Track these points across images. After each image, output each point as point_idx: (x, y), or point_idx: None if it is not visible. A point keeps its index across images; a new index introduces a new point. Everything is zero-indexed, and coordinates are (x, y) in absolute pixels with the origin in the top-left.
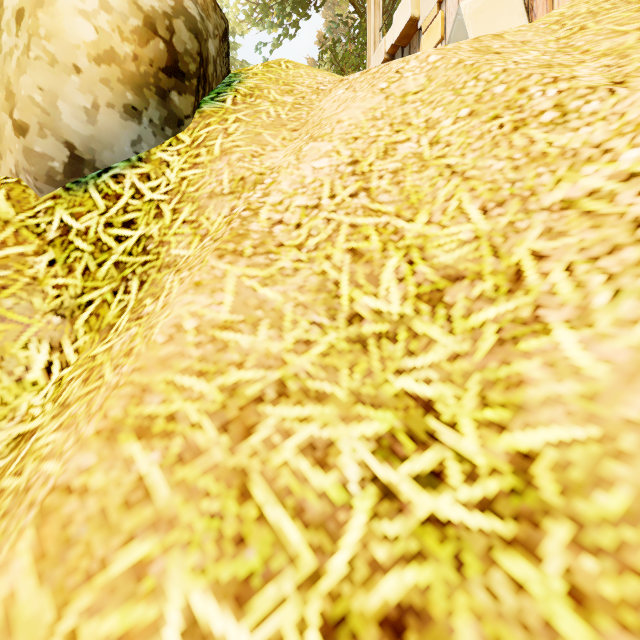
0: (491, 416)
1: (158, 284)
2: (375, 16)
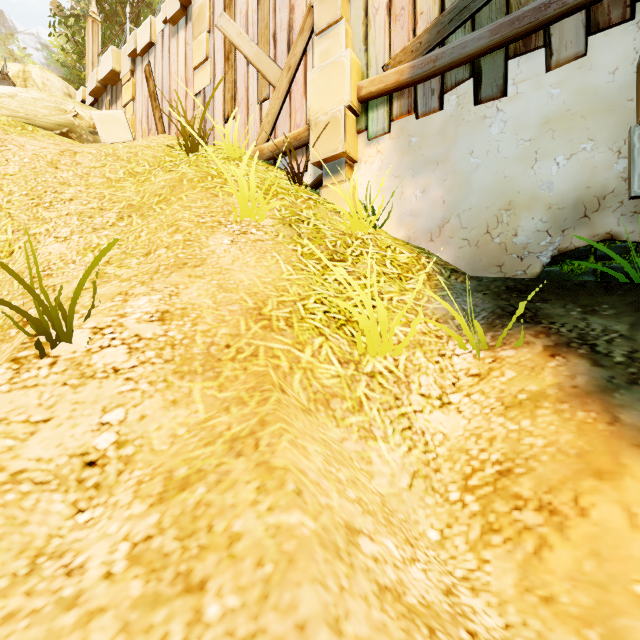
0: None
1: None
2: (94, 41)
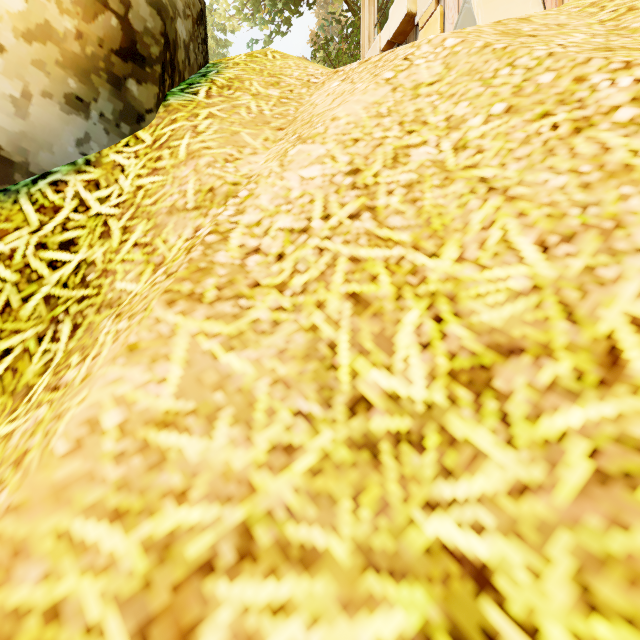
0: (609, 638)
1: (93, 332)
2: (369, 12)
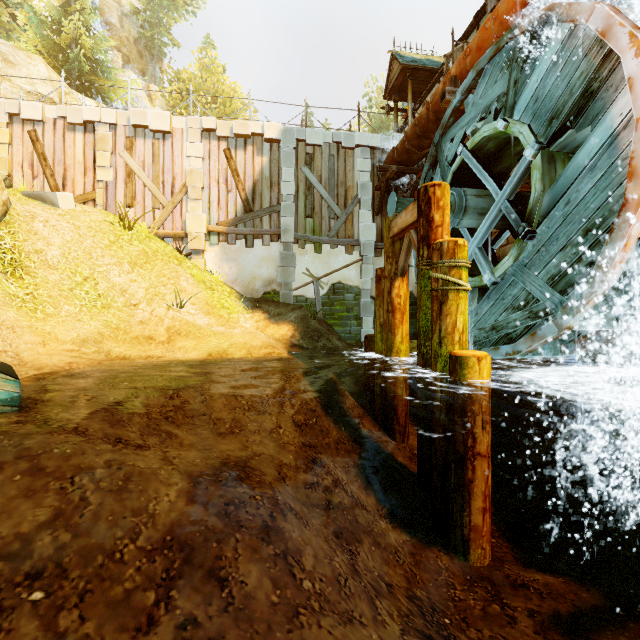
0: (96, 291)
1: (30, 271)
2: None
